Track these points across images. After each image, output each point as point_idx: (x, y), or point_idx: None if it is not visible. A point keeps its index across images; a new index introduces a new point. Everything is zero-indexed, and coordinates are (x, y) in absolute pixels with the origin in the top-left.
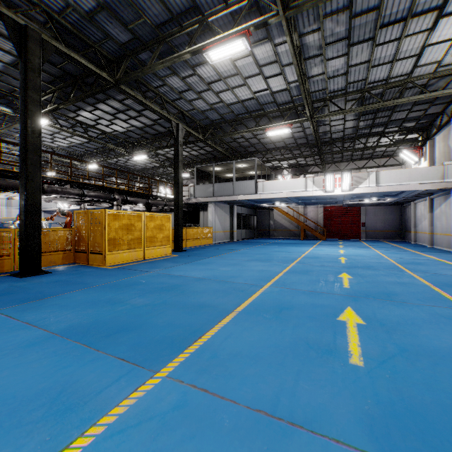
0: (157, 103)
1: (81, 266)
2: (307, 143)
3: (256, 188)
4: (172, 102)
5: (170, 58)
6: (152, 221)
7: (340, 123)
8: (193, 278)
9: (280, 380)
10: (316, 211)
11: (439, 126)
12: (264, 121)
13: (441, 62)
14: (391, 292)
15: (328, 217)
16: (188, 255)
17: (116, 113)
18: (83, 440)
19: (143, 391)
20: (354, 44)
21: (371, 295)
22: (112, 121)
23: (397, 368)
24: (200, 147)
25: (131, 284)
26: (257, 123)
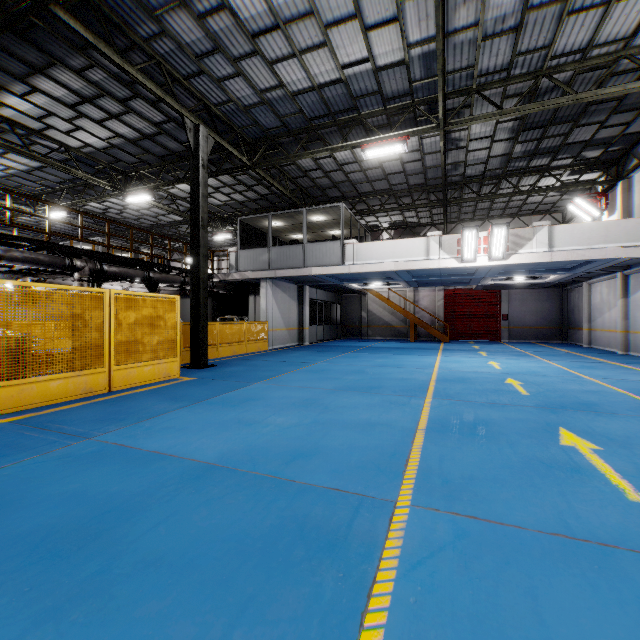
0: (157, 82)
1: None
2: (425, 183)
3: (342, 256)
4: (185, 80)
5: None
6: (133, 309)
7: (483, 147)
8: (185, 467)
9: None
10: (433, 297)
11: None
12: (357, 136)
13: None
14: None
15: (452, 305)
16: (214, 377)
17: (79, 102)
18: None
19: None
20: None
21: None
22: (75, 121)
23: None
24: (247, 187)
25: None
26: (346, 135)
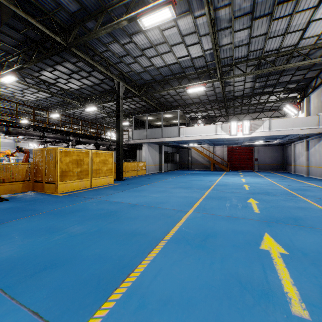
0: (103, 66)
1: (37, 194)
2: (216, 99)
3: (178, 133)
4: (114, 64)
5: (111, 25)
6: (98, 157)
7: (241, 84)
8: (128, 204)
9: None
10: (222, 150)
11: (314, 87)
12: (185, 82)
13: (320, 35)
14: (296, 217)
15: (231, 154)
16: (127, 183)
17: (71, 73)
18: None
19: None
20: (256, 18)
21: (280, 220)
22: (68, 80)
23: None
24: (136, 102)
25: (74, 211)
26: (180, 82)
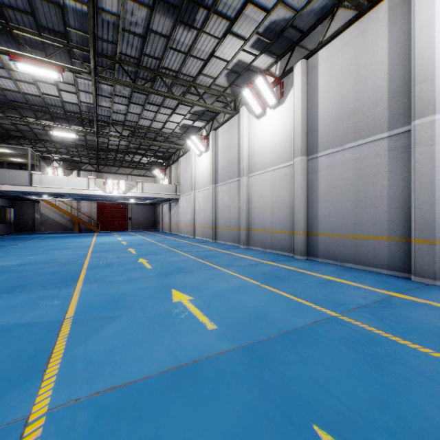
0: None
1: None
2: (86, 145)
3: (30, 180)
4: None
5: None
6: None
7: (116, 140)
8: (12, 265)
9: (129, 275)
10: (90, 206)
11: (174, 161)
12: (45, 116)
13: (174, 130)
14: (156, 252)
15: (102, 212)
16: None
17: None
18: (76, 296)
19: (79, 288)
20: (133, 103)
21: (148, 254)
22: None
23: (162, 266)
24: None
25: None
26: (39, 117)
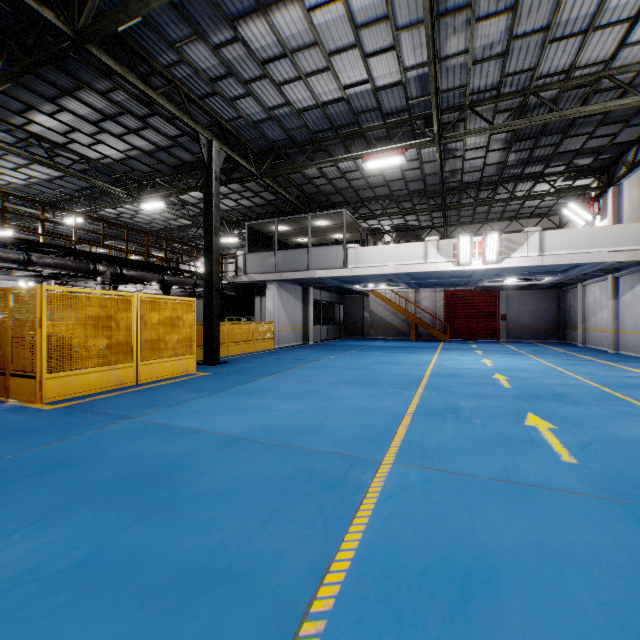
0: (174, 102)
1: None
2: (424, 189)
3: (344, 259)
4: (200, 100)
5: None
6: (156, 310)
7: (478, 156)
8: (216, 438)
9: None
10: (434, 297)
11: (633, 163)
12: (359, 147)
13: None
14: None
15: (452, 306)
16: (227, 372)
17: (101, 120)
18: None
19: None
20: None
21: None
22: (97, 136)
23: None
24: (254, 193)
25: (51, 467)
26: (348, 147)
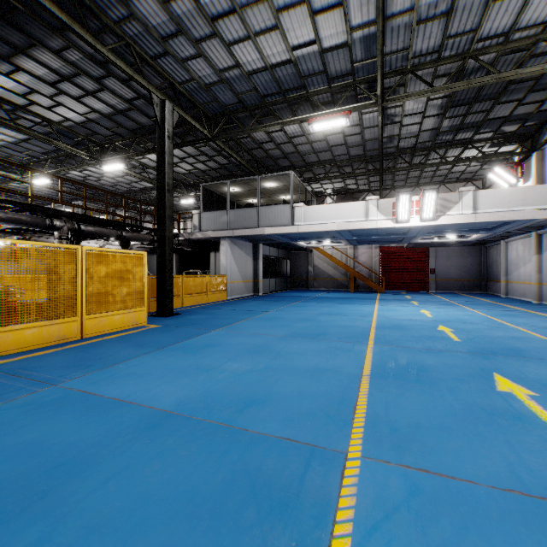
0: (127, 62)
1: None
2: (364, 154)
3: (291, 217)
4: (152, 60)
5: None
6: (103, 263)
7: (415, 122)
8: (143, 414)
9: None
10: (370, 253)
11: None
12: (305, 112)
13: None
14: None
15: (386, 261)
16: (177, 324)
17: (58, 80)
18: None
19: None
20: None
21: None
22: (56, 98)
23: None
24: (208, 157)
25: None
26: (295, 110)
